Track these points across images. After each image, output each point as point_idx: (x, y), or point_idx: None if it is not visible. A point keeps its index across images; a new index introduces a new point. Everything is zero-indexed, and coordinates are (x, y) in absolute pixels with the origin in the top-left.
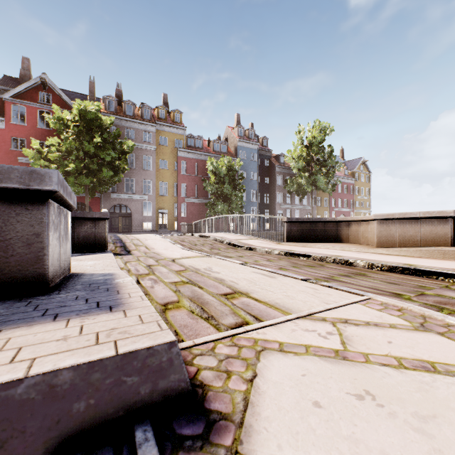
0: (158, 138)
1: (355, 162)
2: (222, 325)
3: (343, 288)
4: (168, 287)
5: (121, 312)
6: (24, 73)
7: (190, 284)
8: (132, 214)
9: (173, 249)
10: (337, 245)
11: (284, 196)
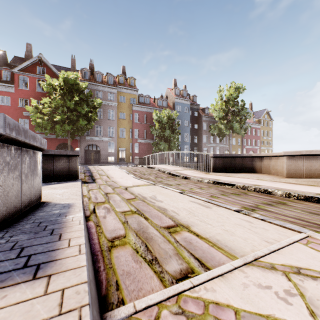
0: (119, 97)
1: (261, 112)
2: (166, 273)
3: (276, 223)
4: (118, 217)
5: (45, 281)
6: (28, 54)
7: (137, 213)
8: (100, 151)
9: (127, 178)
10: (253, 175)
11: (208, 137)
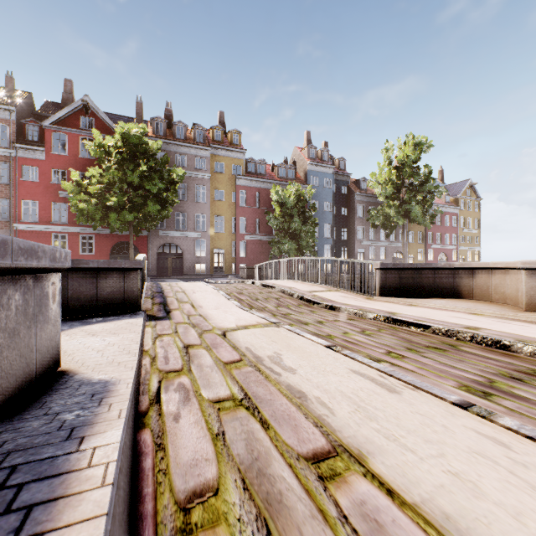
0: (213, 165)
1: (460, 186)
2: None
3: None
4: (204, 419)
5: None
6: (66, 97)
7: (246, 407)
8: (183, 254)
9: (226, 307)
10: (458, 304)
11: (366, 231)
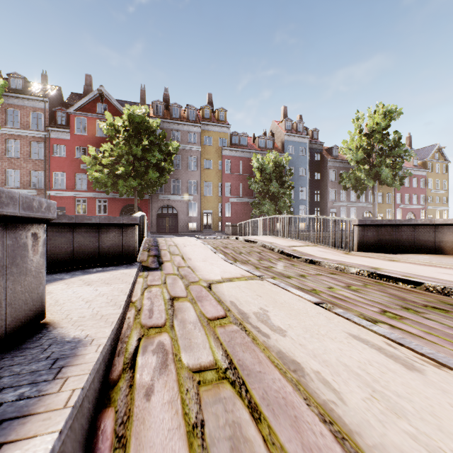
0: (203, 139)
1: (428, 150)
2: None
3: None
4: (180, 398)
5: None
6: (87, 89)
7: (231, 382)
8: (178, 214)
9: (213, 260)
10: (444, 260)
11: (338, 193)
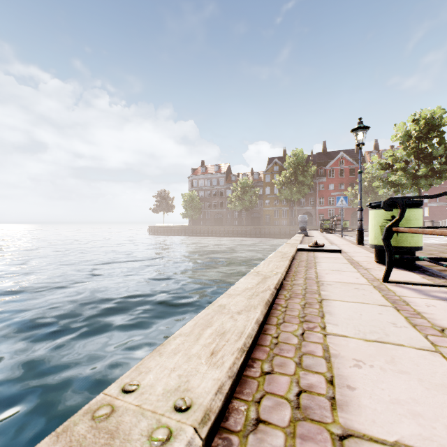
0: None
1: None
2: None
3: None
4: None
5: None
6: (324, 149)
7: None
8: None
9: None
10: None
11: None
